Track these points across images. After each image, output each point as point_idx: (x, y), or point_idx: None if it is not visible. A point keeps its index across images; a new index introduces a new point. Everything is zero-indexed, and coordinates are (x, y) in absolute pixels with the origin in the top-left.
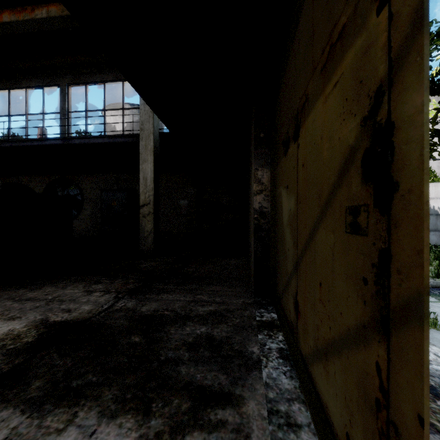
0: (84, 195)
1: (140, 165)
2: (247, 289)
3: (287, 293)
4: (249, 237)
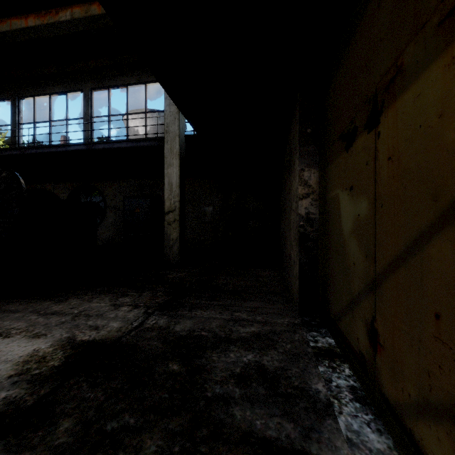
0: (107, 202)
1: (165, 169)
2: (289, 306)
3: (352, 316)
4: (282, 246)
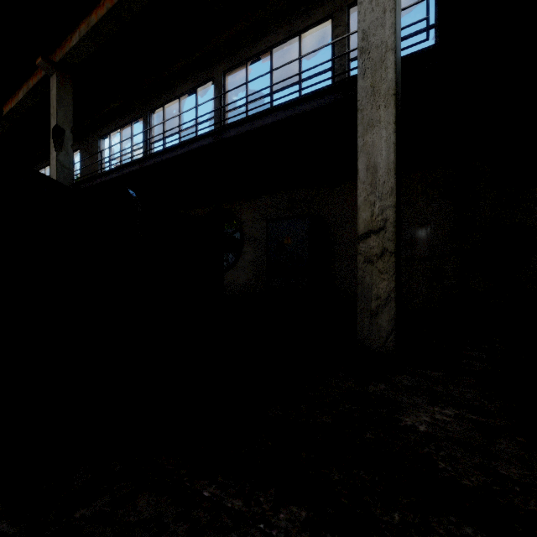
0: (244, 231)
1: (359, 137)
2: None
3: None
4: None
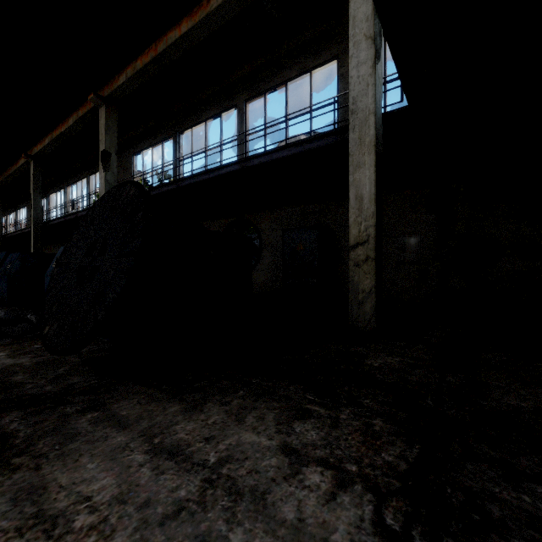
0: (263, 239)
1: (350, 175)
2: None
3: None
4: None
